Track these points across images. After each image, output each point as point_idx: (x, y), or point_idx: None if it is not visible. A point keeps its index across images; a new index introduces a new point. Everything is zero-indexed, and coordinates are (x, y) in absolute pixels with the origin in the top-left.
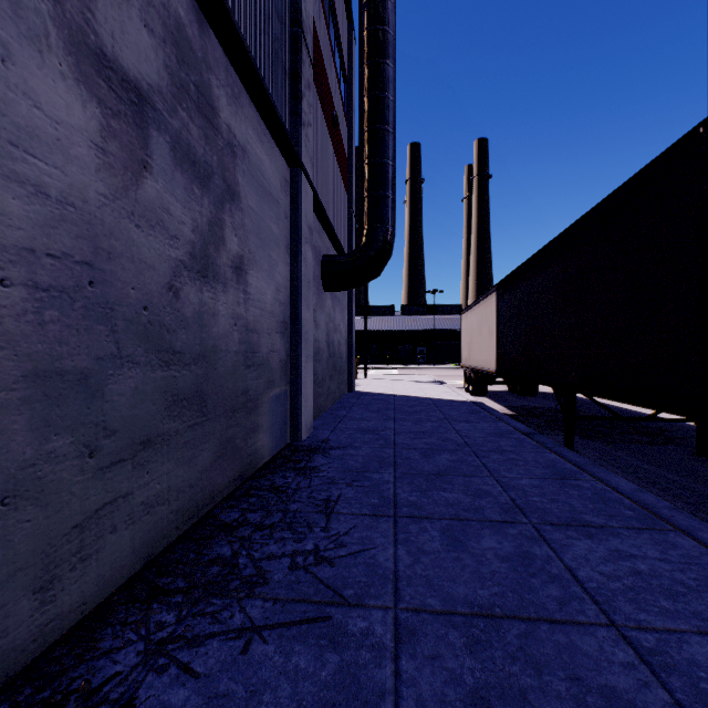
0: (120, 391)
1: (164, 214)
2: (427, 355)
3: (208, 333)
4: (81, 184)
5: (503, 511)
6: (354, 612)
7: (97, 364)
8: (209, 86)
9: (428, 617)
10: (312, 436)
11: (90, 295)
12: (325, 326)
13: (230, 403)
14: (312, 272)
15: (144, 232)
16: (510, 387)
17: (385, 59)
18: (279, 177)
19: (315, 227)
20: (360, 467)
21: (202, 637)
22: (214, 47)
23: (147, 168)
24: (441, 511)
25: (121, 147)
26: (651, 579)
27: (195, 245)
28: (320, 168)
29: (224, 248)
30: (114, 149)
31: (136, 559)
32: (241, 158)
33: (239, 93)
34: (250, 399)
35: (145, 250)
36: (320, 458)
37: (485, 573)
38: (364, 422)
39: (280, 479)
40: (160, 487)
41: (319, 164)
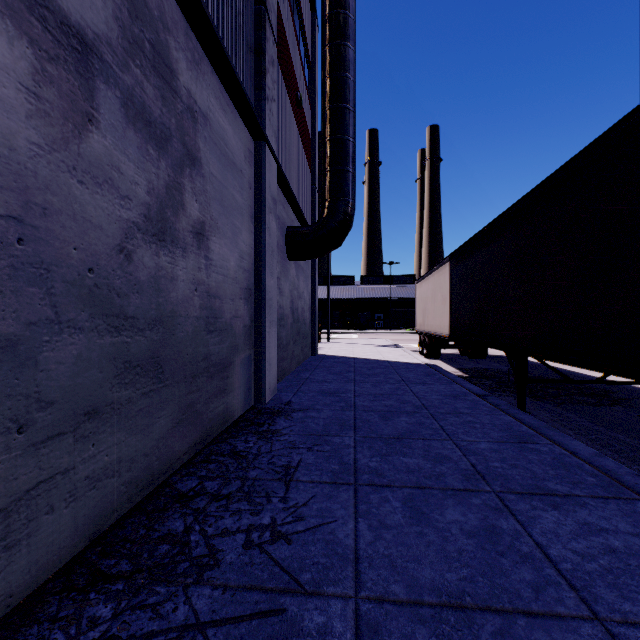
0: (58, 358)
1: (113, 172)
2: (384, 321)
3: (165, 298)
4: (6, 129)
5: (465, 478)
6: (311, 603)
7: (29, 330)
8: (167, 47)
9: (392, 609)
10: (276, 398)
11: (18, 254)
12: (290, 294)
13: (190, 368)
14: (276, 241)
15: (89, 189)
16: (461, 350)
17: (346, 41)
18: (243, 148)
19: (280, 199)
20: (321, 430)
21: (139, 638)
22: (172, 8)
23: (93, 122)
24: (402, 478)
25: (59, 95)
26: (628, 558)
27: (150, 207)
28: (284, 144)
29: (183, 212)
30: (51, 96)
31: (79, 538)
32: (202, 125)
33: (200, 59)
34: (212, 364)
35: (90, 208)
36: (282, 421)
37: (451, 552)
38: (326, 384)
39: (241, 443)
40: (109, 459)
41: (283, 140)
